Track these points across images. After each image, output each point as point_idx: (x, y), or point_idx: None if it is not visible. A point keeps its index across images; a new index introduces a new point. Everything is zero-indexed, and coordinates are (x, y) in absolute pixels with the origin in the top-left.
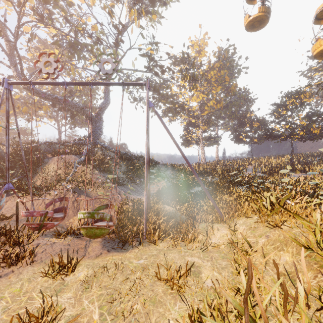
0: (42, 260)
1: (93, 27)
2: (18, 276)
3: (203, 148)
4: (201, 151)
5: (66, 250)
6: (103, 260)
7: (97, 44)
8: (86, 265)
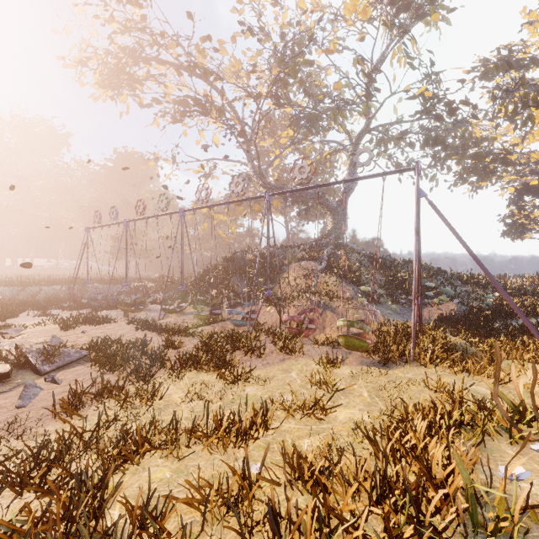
0: (309, 356)
1: (337, 88)
2: (296, 361)
3: None
4: None
5: (326, 355)
6: (365, 367)
7: (341, 109)
8: (349, 367)
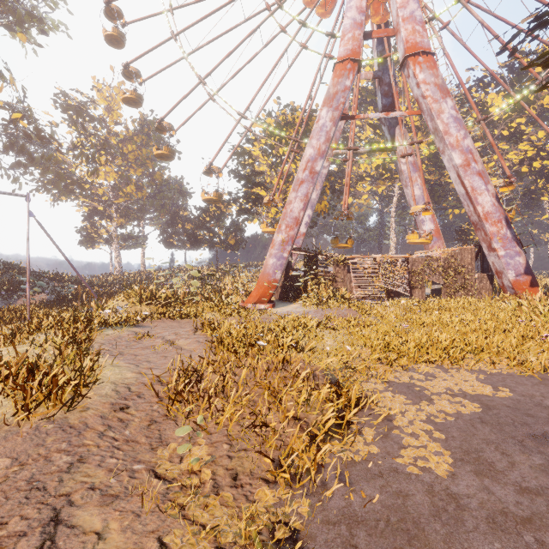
0: None
1: None
2: None
3: (118, 251)
4: (115, 255)
5: None
6: None
7: None
8: None
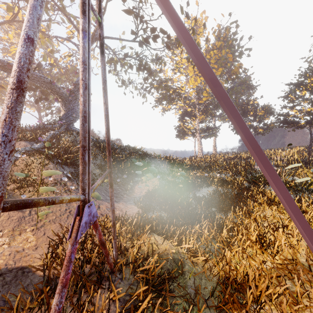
0: None
1: None
2: None
3: (200, 139)
4: (198, 143)
5: None
6: None
7: None
8: None
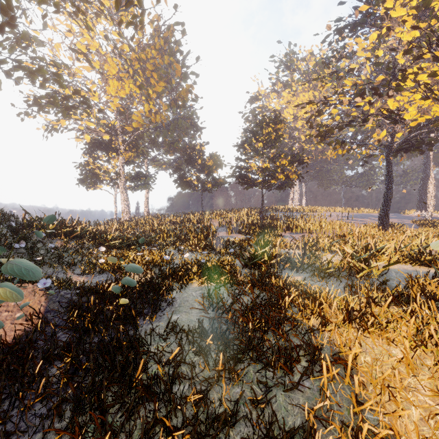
0: None
1: None
2: None
3: (125, 192)
4: (122, 197)
5: None
6: None
7: None
8: None
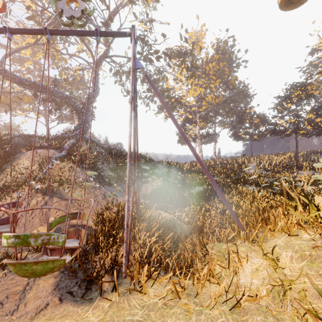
0: None
1: None
2: None
3: (200, 145)
4: (198, 148)
5: None
6: None
7: (81, 21)
8: None
